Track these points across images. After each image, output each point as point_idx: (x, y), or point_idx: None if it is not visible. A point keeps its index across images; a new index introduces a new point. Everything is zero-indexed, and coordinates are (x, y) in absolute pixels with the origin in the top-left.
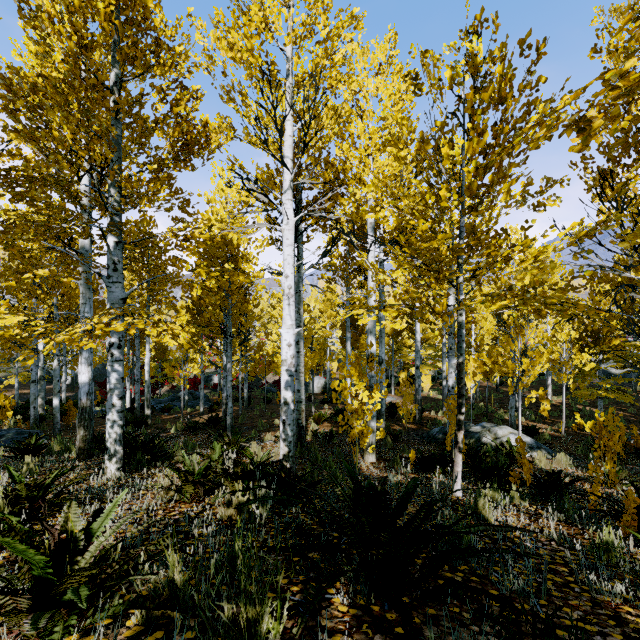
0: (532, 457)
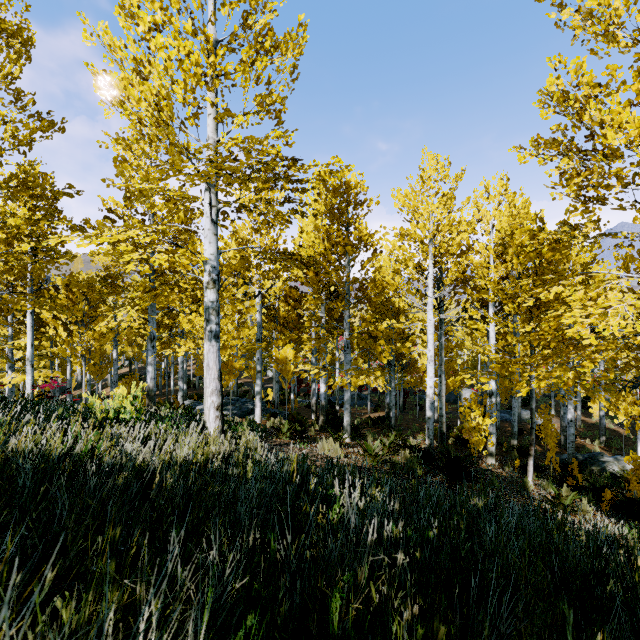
0: None
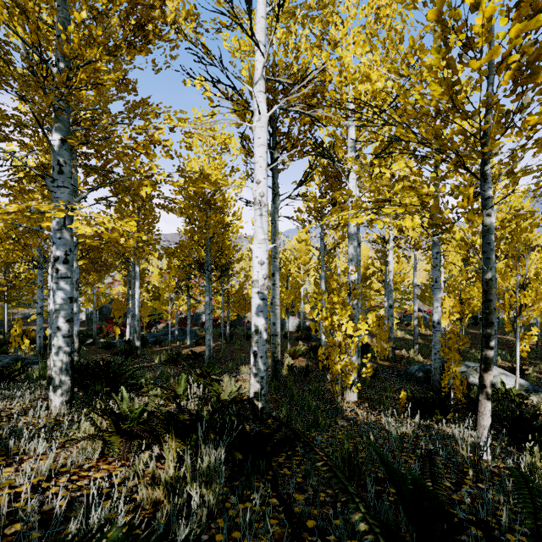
0: (529, 401)
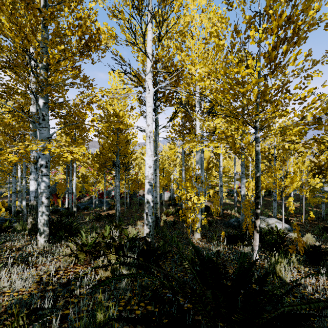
0: (289, 236)
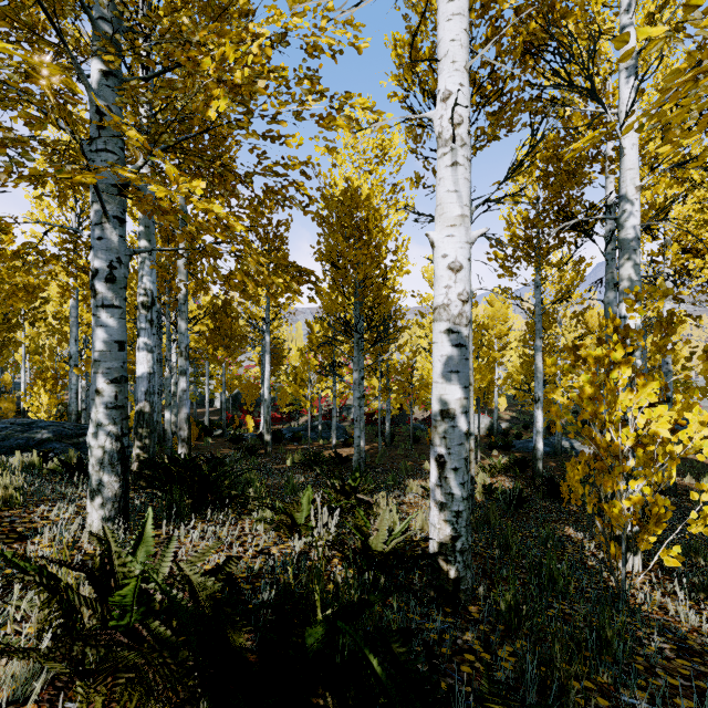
0: None
